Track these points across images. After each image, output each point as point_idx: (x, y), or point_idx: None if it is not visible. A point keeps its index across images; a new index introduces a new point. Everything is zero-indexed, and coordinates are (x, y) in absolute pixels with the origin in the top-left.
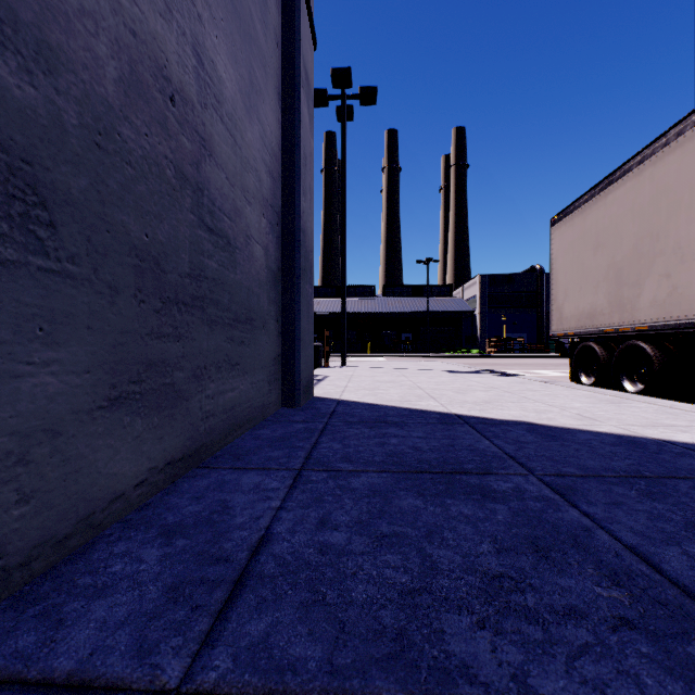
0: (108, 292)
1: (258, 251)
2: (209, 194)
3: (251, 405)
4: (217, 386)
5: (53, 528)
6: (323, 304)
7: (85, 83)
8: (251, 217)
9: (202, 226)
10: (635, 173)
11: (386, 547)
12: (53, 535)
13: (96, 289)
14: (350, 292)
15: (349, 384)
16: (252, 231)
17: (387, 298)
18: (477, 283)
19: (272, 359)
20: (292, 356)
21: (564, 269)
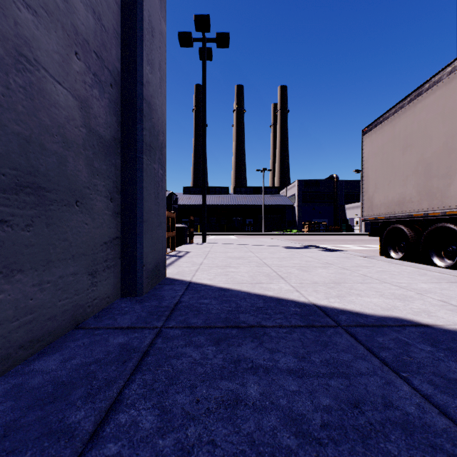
0: None
1: (63, 96)
2: None
3: (37, 317)
4: None
5: None
6: (192, 199)
7: None
8: (37, 34)
9: None
10: (446, 82)
11: None
12: None
13: None
14: (211, 191)
15: (204, 261)
16: (41, 57)
17: (236, 195)
18: (296, 186)
19: (98, 244)
20: (132, 239)
21: (374, 168)
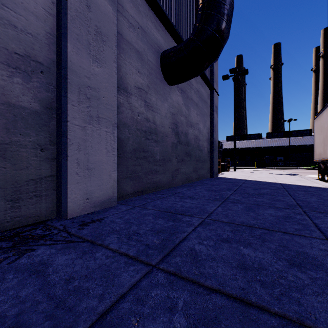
0: (193, 161)
1: (206, 149)
2: (199, 146)
3: (204, 175)
4: (200, 171)
5: (191, 179)
6: (233, 144)
7: (192, 144)
8: (204, 144)
9: (199, 150)
10: (326, 109)
11: (218, 183)
12: (191, 180)
13: (192, 161)
14: (247, 137)
15: (229, 175)
16: (205, 146)
17: (268, 139)
18: None
19: (208, 168)
20: (212, 167)
21: (316, 137)
